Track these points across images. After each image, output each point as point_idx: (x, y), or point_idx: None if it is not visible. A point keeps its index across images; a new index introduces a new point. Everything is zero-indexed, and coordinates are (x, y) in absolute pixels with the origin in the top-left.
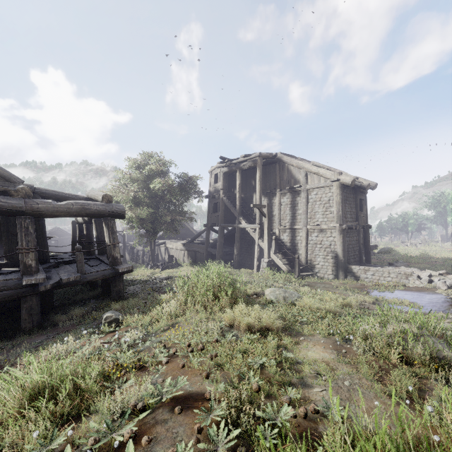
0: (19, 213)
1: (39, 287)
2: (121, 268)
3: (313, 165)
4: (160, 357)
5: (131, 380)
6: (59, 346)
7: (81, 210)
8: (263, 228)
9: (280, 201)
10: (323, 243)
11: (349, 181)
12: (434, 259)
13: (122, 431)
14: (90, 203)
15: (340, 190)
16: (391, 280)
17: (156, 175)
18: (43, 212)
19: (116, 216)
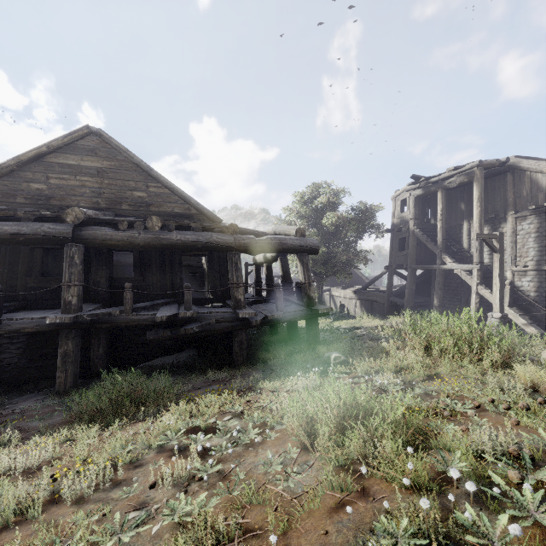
0: (230, 249)
1: (251, 321)
2: (321, 309)
3: None
4: (457, 407)
5: (450, 425)
6: (303, 379)
7: (279, 245)
8: None
9: (515, 229)
10: None
11: None
12: None
13: (539, 475)
14: (285, 238)
15: None
16: None
17: (326, 208)
18: (248, 247)
19: (310, 251)
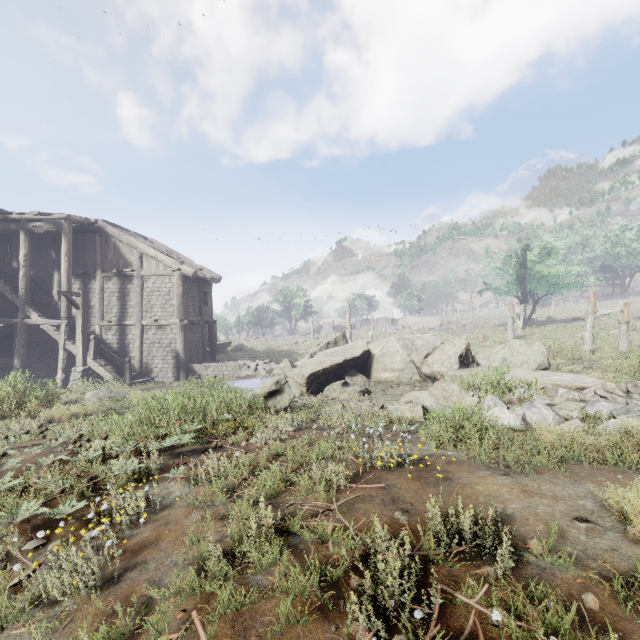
0: None
1: None
2: None
3: (150, 247)
4: None
5: None
6: None
7: None
8: (72, 324)
9: (103, 287)
10: (162, 341)
11: (191, 272)
12: (274, 352)
13: None
14: None
15: (182, 281)
16: (229, 373)
17: None
18: None
19: None
